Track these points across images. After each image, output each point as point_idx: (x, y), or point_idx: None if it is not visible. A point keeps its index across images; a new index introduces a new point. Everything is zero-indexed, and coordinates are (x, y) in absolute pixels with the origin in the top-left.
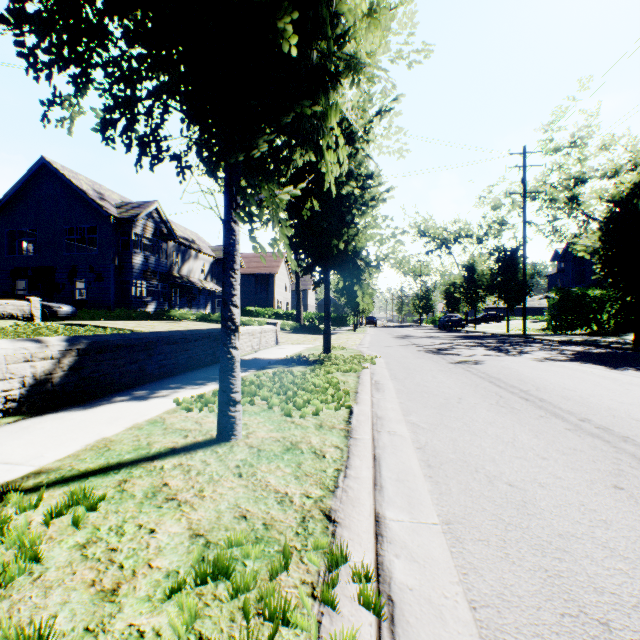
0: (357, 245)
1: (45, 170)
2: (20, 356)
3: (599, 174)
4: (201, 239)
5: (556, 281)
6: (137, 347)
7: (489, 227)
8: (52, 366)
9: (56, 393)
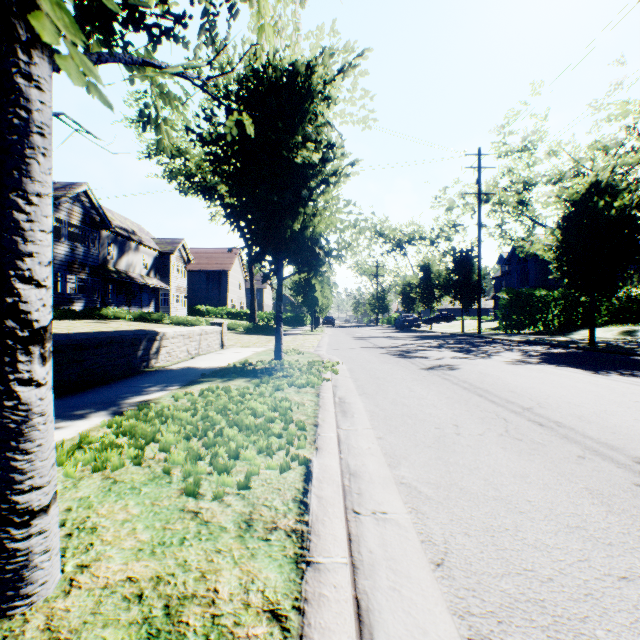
0: (315, 229)
1: None
2: None
3: (545, 180)
4: (144, 231)
5: (501, 283)
6: None
7: (441, 230)
8: None
9: None
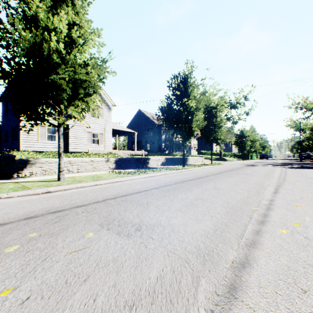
0: (218, 137)
1: (139, 112)
2: (161, 159)
3: None
4: None
5: None
6: (171, 159)
7: None
8: (163, 161)
9: (164, 164)
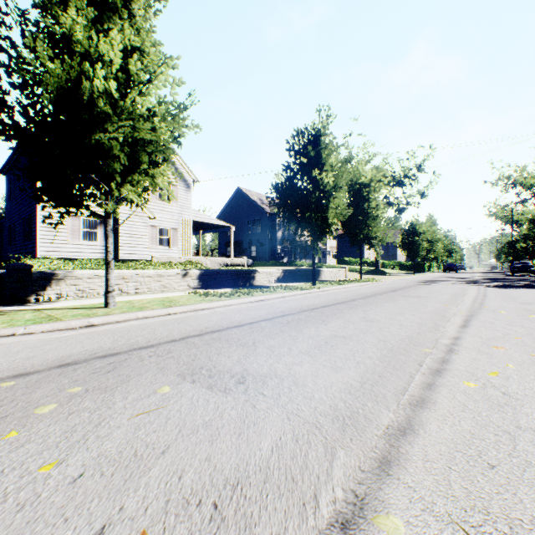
0: (371, 234)
1: (238, 193)
2: (276, 272)
3: None
4: None
5: None
6: (293, 273)
7: None
8: (280, 275)
9: (280, 281)
